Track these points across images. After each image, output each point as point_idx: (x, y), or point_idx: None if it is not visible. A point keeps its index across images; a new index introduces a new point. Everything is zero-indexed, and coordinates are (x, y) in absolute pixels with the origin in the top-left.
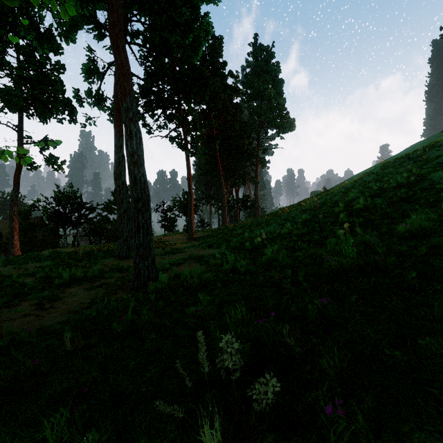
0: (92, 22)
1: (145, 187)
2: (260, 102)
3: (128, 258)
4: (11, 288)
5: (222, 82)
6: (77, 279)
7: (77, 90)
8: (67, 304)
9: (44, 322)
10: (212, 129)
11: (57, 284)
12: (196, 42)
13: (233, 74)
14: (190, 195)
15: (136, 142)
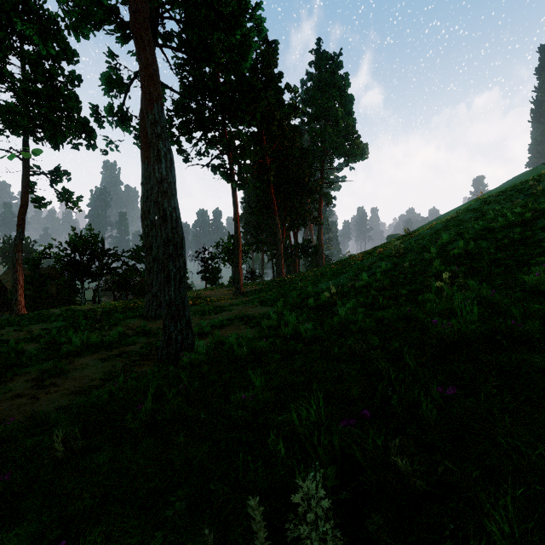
0: (114, 20)
1: (178, 226)
2: (324, 123)
3: (158, 318)
4: (6, 357)
5: (277, 97)
6: (91, 346)
7: (95, 106)
8: (73, 381)
9: (38, 406)
10: (264, 157)
11: (65, 353)
12: (245, 44)
13: (291, 88)
14: (237, 239)
15: (166, 166)
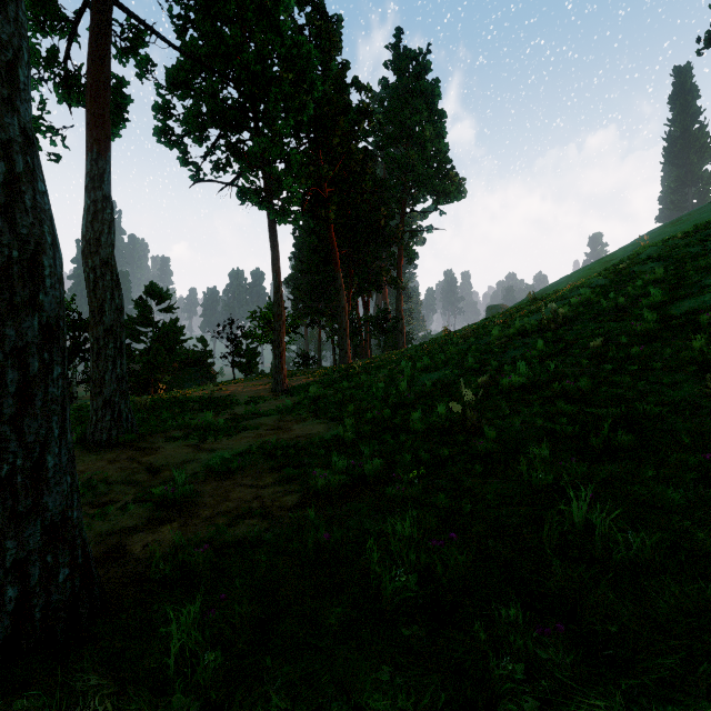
0: None
1: (18, 206)
2: (406, 148)
3: (114, 446)
4: None
5: (341, 97)
6: None
7: None
8: None
9: None
10: (321, 185)
11: None
12: None
13: (361, 84)
14: (277, 303)
15: None
